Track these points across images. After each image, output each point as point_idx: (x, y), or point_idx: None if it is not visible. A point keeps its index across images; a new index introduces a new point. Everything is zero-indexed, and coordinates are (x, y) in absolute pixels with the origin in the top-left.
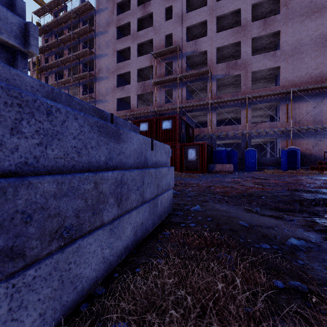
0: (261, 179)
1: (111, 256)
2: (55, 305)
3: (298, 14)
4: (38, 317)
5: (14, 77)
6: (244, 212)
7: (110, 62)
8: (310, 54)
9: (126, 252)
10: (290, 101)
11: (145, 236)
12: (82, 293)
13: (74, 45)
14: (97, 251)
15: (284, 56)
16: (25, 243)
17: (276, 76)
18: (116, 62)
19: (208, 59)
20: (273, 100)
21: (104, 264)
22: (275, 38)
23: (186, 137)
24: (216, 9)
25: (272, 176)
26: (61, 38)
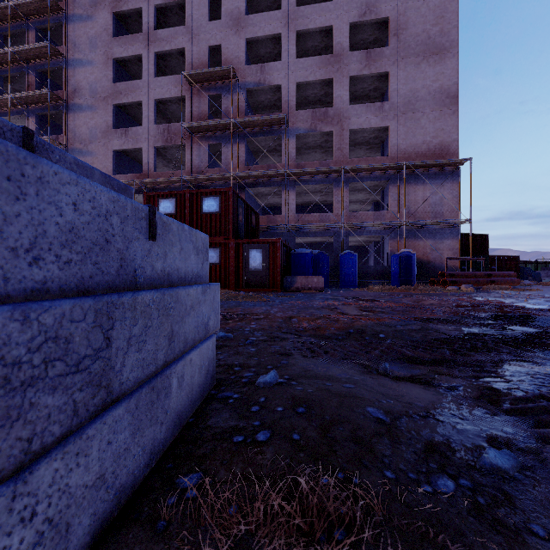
0: (369, 301)
1: None
2: None
3: (412, 51)
4: None
5: None
6: (365, 376)
7: (98, 78)
8: (428, 114)
9: None
10: (402, 181)
11: (118, 510)
12: None
13: (17, 32)
14: None
15: (394, 112)
16: None
17: (383, 142)
18: (111, 80)
19: (283, 99)
20: (380, 178)
21: None
22: (382, 82)
23: (246, 229)
24: (296, 19)
25: (382, 295)
26: None
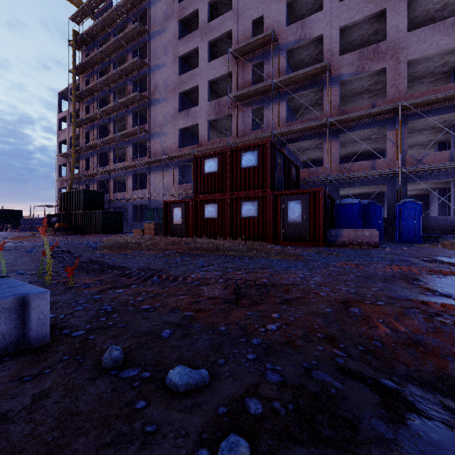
0: None
1: None
2: None
3: None
4: None
5: None
6: None
7: (169, 75)
8: None
9: None
10: None
11: None
12: None
13: (122, 57)
14: None
15: None
16: None
17: None
18: (178, 74)
19: (325, 48)
20: (453, 109)
21: None
22: None
23: (286, 181)
24: None
25: None
26: (103, 47)
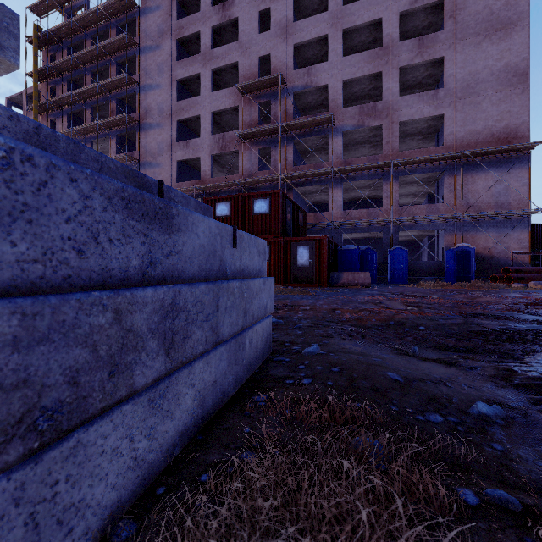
0: (416, 297)
1: (152, 453)
2: None
3: (471, 31)
4: None
5: None
6: (394, 355)
7: (164, 99)
8: (490, 97)
9: (184, 440)
10: (459, 171)
11: (222, 406)
12: (84, 540)
13: (103, 68)
14: (120, 447)
15: (450, 98)
16: None
17: (438, 130)
18: (175, 99)
19: (330, 98)
20: (433, 170)
21: (136, 471)
22: (436, 68)
23: (294, 227)
24: (343, 17)
25: (433, 292)
26: (78, 54)
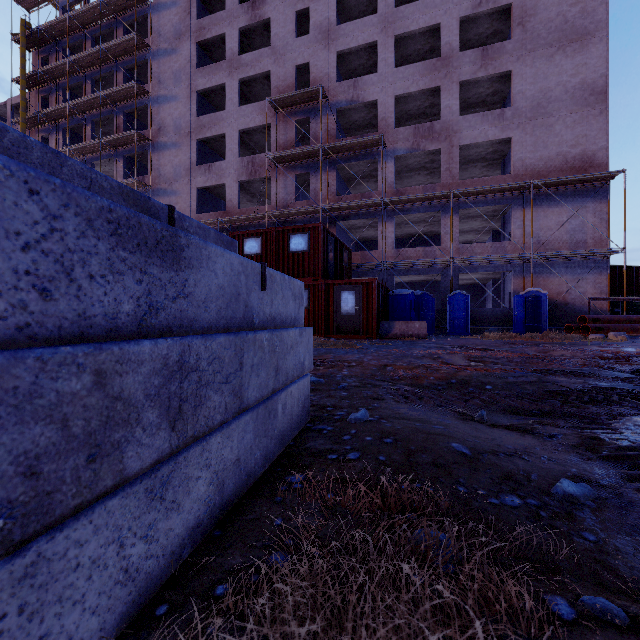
0: (481, 350)
1: (151, 560)
2: None
3: (543, 42)
4: None
5: None
6: (458, 421)
7: (182, 113)
8: (564, 118)
9: (196, 538)
10: (529, 204)
11: (247, 489)
12: None
13: (106, 75)
14: (104, 556)
15: (518, 119)
16: None
17: (504, 156)
18: (195, 114)
19: (380, 117)
20: (499, 202)
21: (128, 586)
22: (503, 84)
23: (337, 268)
24: (395, 22)
25: (499, 344)
26: (76, 56)
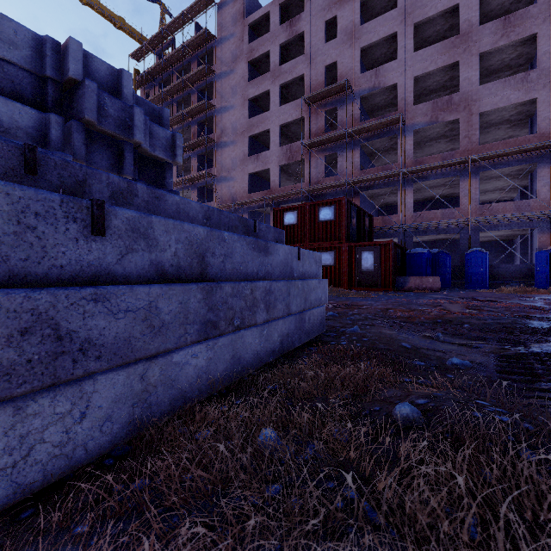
0: (484, 301)
1: (262, 353)
2: (231, 368)
3: None
4: (224, 370)
5: (186, 205)
6: (419, 338)
7: (237, 118)
8: None
9: (274, 356)
10: None
11: (291, 349)
12: (244, 370)
13: (186, 97)
14: (252, 344)
15: (545, 79)
16: (219, 321)
17: (531, 115)
18: (247, 117)
19: (399, 97)
20: (523, 162)
21: (257, 357)
22: (528, 46)
23: (359, 232)
24: (414, 11)
25: (509, 297)
26: (167, 88)
